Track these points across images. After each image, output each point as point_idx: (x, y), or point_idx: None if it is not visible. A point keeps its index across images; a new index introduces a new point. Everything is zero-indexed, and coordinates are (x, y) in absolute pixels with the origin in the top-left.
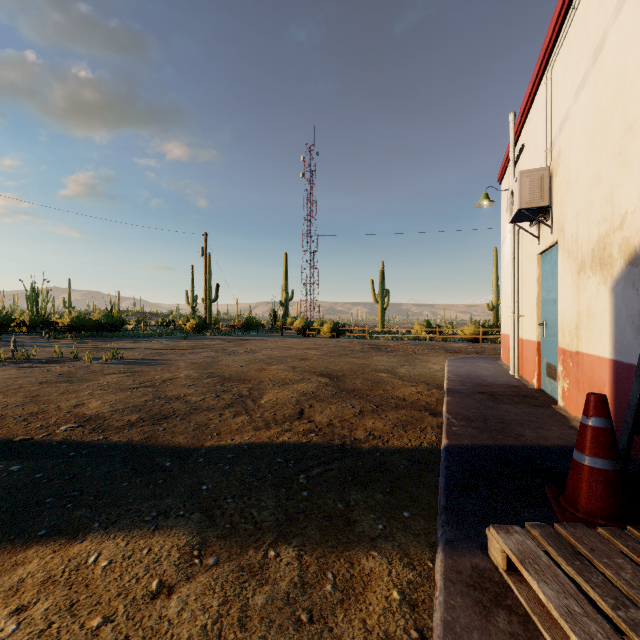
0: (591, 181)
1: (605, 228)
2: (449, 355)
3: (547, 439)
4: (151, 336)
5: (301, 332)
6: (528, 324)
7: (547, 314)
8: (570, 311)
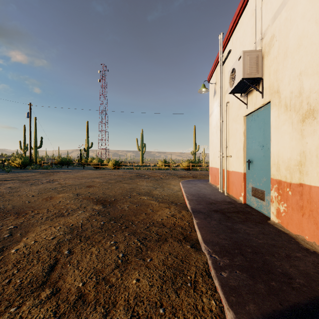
0: None
1: None
2: (180, 179)
3: (315, 279)
4: None
5: (96, 166)
6: (234, 161)
7: (253, 155)
8: (289, 151)
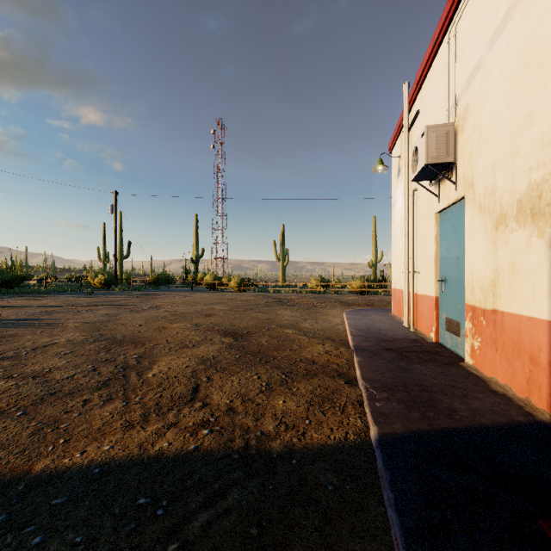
0: (517, 126)
1: (541, 174)
2: (345, 308)
3: (482, 414)
4: (53, 292)
5: (210, 287)
6: (424, 280)
7: (447, 270)
8: (483, 267)
